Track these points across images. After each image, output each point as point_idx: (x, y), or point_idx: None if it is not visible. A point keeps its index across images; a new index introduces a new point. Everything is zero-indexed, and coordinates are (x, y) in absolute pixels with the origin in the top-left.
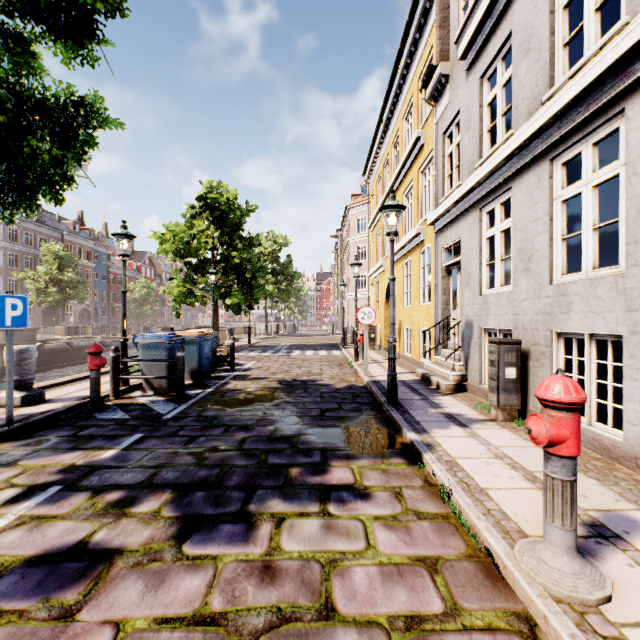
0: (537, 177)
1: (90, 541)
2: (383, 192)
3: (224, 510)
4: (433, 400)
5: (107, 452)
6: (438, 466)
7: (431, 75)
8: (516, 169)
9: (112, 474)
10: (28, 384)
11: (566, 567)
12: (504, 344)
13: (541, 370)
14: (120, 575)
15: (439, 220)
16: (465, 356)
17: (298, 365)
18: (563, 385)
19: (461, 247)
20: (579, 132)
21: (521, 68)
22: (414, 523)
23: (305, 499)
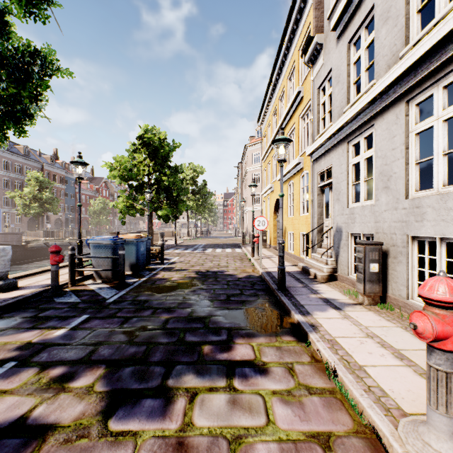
0: (395, 116)
1: (29, 416)
2: (272, 133)
3: (147, 385)
4: (312, 287)
5: (58, 331)
6: (322, 345)
7: (309, 44)
8: (378, 110)
9: (59, 351)
10: (4, 275)
11: (451, 452)
12: (369, 245)
13: (398, 265)
14: (50, 452)
15: (315, 152)
16: (336, 254)
17: (210, 259)
18: (447, 286)
19: (332, 172)
20: (431, 78)
21: (381, 32)
22: (306, 398)
23: (214, 374)
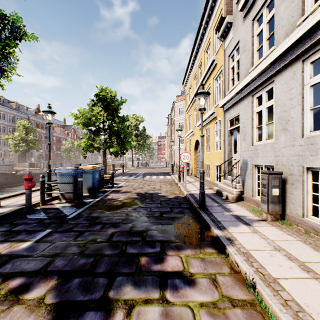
0: (292, 72)
1: None
2: (193, 92)
3: (91, 297)
4: (225, 206)
5: (24, 244)
6: (239, 257)
7: (222, 23)
8: (278, 69)
9: (21, 262)
10: None
11: None
12: (272, 174)
13: (295, 190)
14: None
15: (226, 104)
16: (242, 180)
17: (148, 184)
18: None
19: (240, 118)
20: None
21: (281, 8)
22: (230, 311)
23: (149, 285)
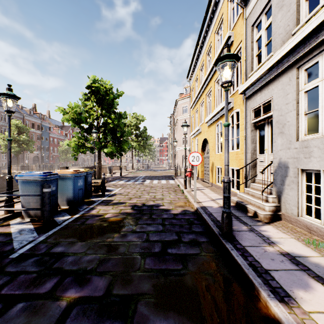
0: None
1: None
2: (200, 85)
3: None
4: (260, 232)
5: None
6: None
7: None
8: None
9: None
10: None
11: None
12: None
13: None
14: None
15: (249, 88)
16: (278, 191)
17: (147, 191)
18: None
19: (273, 104)
20: None
21: None
22: None
23: None
